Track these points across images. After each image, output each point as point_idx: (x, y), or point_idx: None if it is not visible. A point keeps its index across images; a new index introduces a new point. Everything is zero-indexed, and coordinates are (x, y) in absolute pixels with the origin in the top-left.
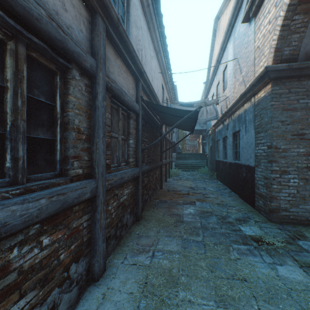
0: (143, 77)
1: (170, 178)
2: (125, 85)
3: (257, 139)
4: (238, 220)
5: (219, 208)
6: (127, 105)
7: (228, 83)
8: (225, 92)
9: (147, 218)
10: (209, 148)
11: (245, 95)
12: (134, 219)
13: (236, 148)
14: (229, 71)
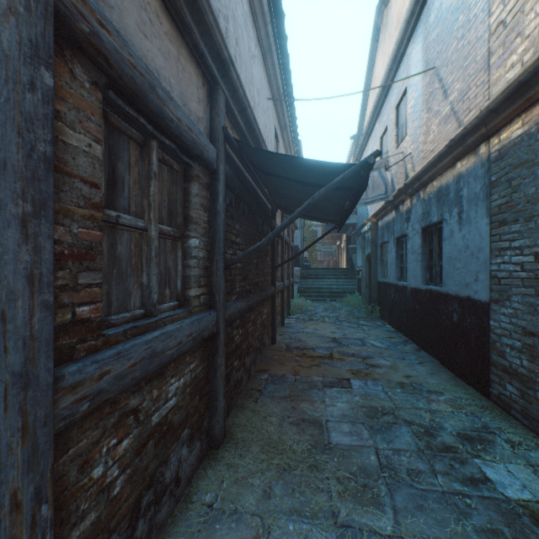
0: (229, 80)
1: (291, 316)
2: (172, 77)
3: (500, 238)
4: (466, 440)
5: (408, 397)
6: (176, 137)
7: (410, 125)
8: (403, 145)
9: (238, 436)
10: (365, 258)
11: (462, 139)
12: (205, 445)
13: (431, 260)
14: (412, 101)
